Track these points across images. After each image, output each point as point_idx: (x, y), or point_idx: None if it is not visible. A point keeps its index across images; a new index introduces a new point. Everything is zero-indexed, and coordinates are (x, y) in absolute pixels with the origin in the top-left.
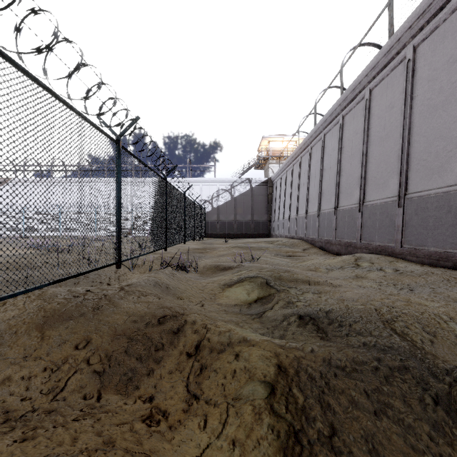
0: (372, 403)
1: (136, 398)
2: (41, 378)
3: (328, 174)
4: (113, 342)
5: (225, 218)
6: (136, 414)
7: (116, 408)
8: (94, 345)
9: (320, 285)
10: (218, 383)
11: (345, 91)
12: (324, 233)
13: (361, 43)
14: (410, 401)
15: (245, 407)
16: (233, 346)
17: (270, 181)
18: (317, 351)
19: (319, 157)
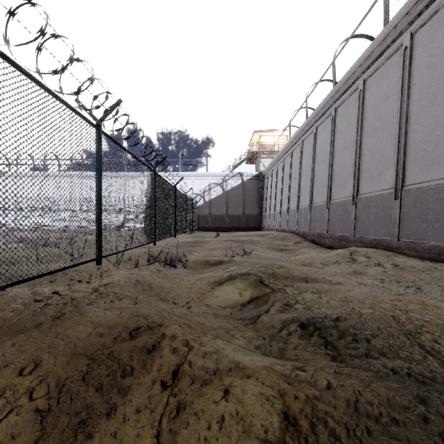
0: None
1: None
2: None
3: (320, 167)
4: (68, 365)
5: (217, 211)
6: None
7: None
8: (44, 369)
9: (318, 282)
10: (199, 436)
11: (338, 83)
12: (316, 226)
13: (354, 35)
14: None
15: None
16: (222, 376)
17: (262, 175)
18: (336, 388)
19: (311, 150)
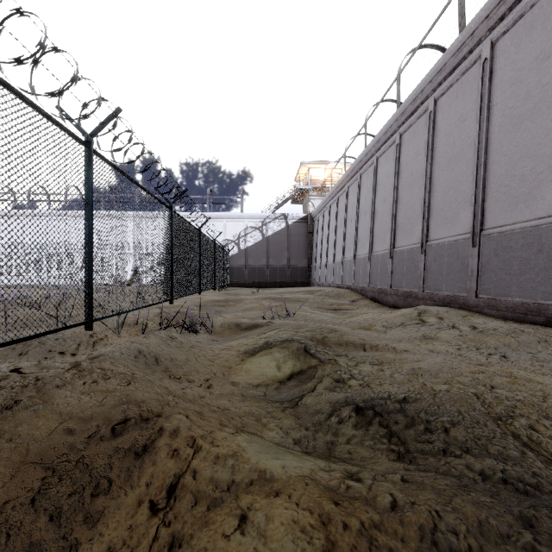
0: None
1: None
2: None
3: (382, 207)
4: (13, 480)
5: (255, 262)
6: None
7: None
8: None
9: (380, 350)
10: None
11: (404, 103)
12: (377, 280)
13: (422, 45)
14: None
15: None
16: (238, 494)
17: (311, 218)
18: (404, 508)
19: (370, 186)
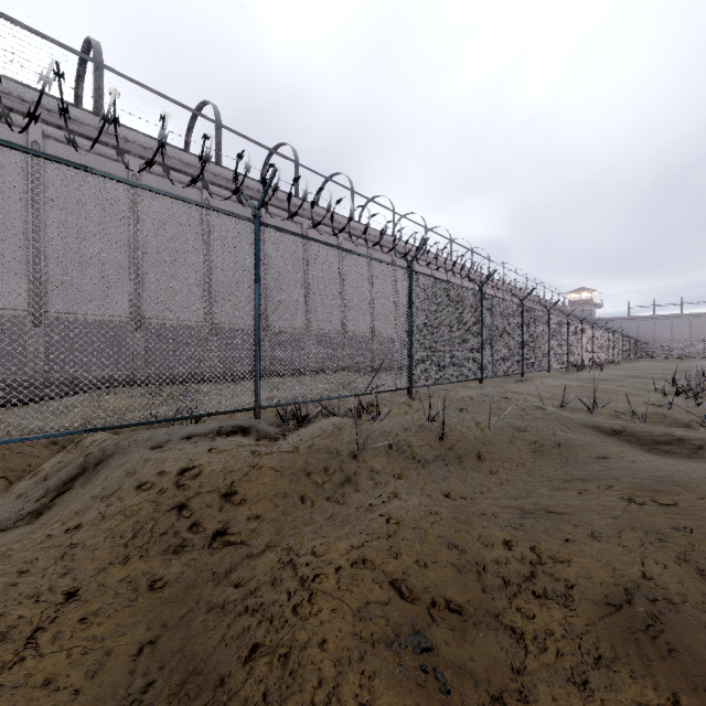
0: None
1: None
2: None
3: None
4: None
5: None
6: None
7: None
8: None
9: None
10: None
11: None
12: None
13: None
14: None
15: None
16: None
17: None
18: None
19: None
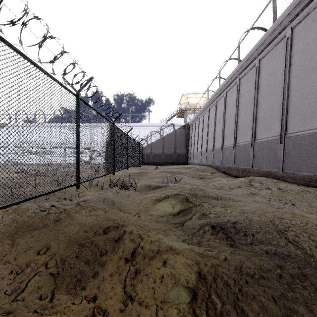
0: (279, 309)
1: (82, 298)
2: (7, 280)
3: (229, 120)
4: (67, 248)
5: (156, 151)
6: (81, 315)
7: (65, 308)
8: (52, 251)
9: (226, 200)
10: (149, 286)
11: (241, 61)
12: (226, 161)
13: (252, 27)
14: (311, 307)
15: (172, 310)
16: (162, 254)
17: (188, 125)
18: (230, 260)
19: (222, 108)
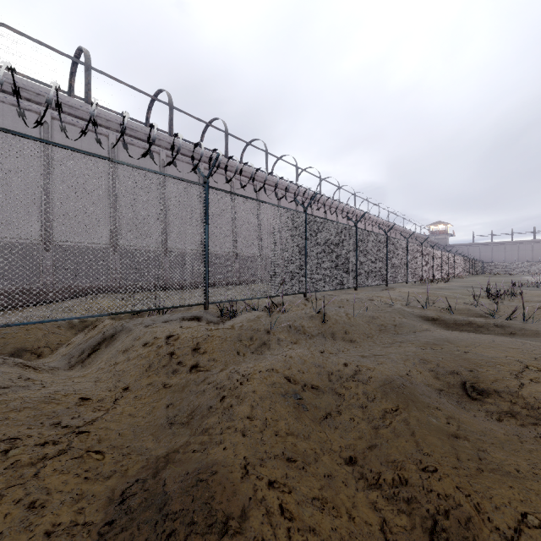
0: None
1: None
2: None
3: None
4: None
5: None
6: None
7: None
8: None
9: None
10: None
11: None
12: None
13: None
14: None
15: None
16: None
17: None
18: None
19: None
